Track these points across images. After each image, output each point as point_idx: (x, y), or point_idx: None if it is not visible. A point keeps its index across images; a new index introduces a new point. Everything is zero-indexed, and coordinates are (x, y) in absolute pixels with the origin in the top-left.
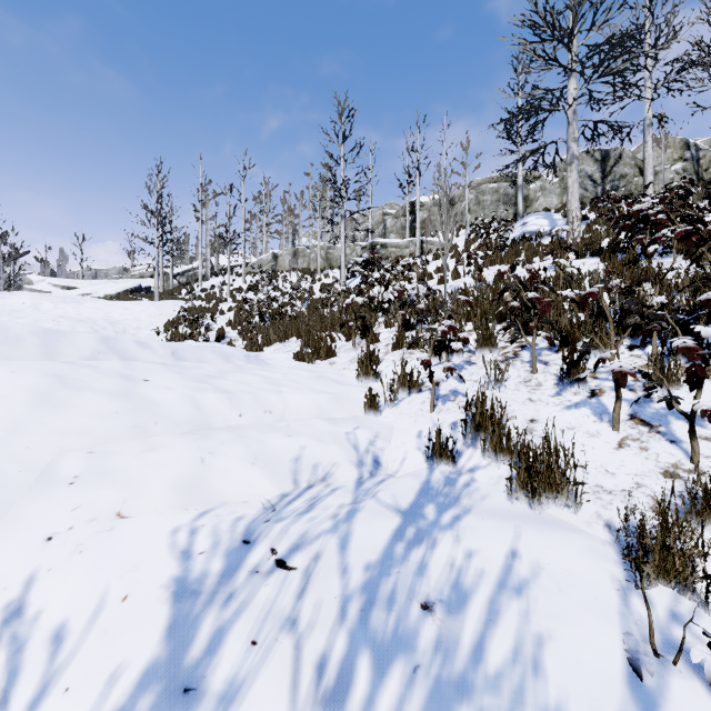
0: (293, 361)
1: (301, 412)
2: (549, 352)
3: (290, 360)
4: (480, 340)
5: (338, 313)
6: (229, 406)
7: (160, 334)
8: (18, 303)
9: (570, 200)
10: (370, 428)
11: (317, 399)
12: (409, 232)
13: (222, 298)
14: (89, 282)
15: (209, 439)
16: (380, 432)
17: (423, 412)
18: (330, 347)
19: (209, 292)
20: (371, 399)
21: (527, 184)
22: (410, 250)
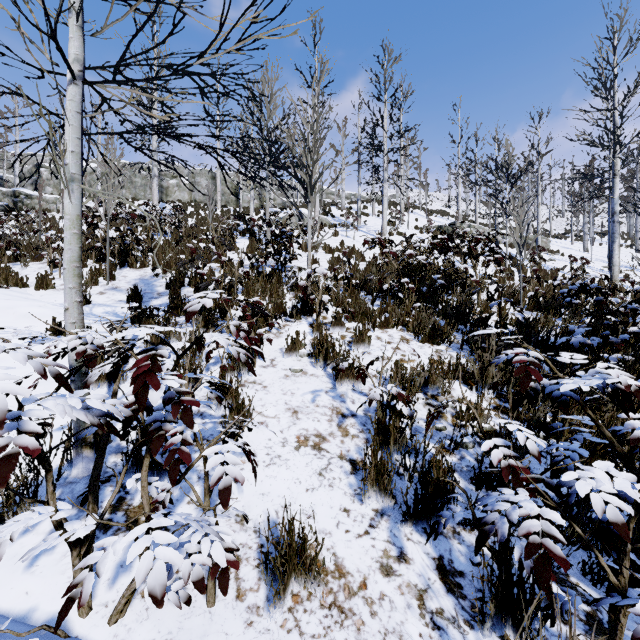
0: None
1: None
2: None
3: None
4: (34, 254)
5: None
6: None
7: None
8: None
9: (154, 199)
10: None
11: None
12: None
13: None
14: None
15: None
16: None
17: None
18: None
19: None
20: None
21: (167, 179)
22: (57, 206)
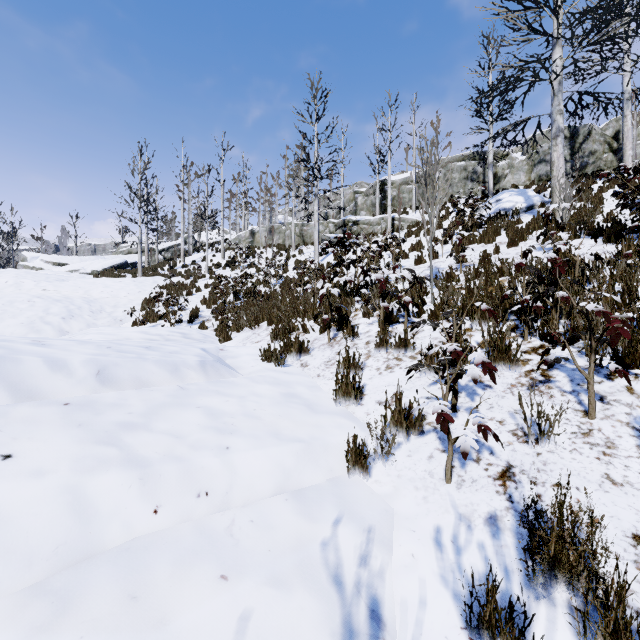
0: (260, 362)
1: (255, 485)
2: (597, 377)
3: (256, 360)
4: (494, 353)
5: (311, 297)
6: (139, 493)
7: (136, 313)
8: (0, 282)
9: (555, 175)
10: (358, 517)
11: (280, 455)
12: (379, 209)
13: (200, 274)
14: (79, 258)
15: (60, 626)
16: (374, 527)
17: (435, 481)
18: (302, 343)
19: (189, 268)
20: (356, 451)
21: (495, 162)
22: (381, 227)
